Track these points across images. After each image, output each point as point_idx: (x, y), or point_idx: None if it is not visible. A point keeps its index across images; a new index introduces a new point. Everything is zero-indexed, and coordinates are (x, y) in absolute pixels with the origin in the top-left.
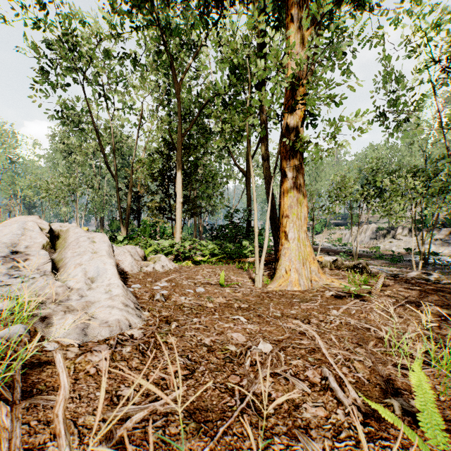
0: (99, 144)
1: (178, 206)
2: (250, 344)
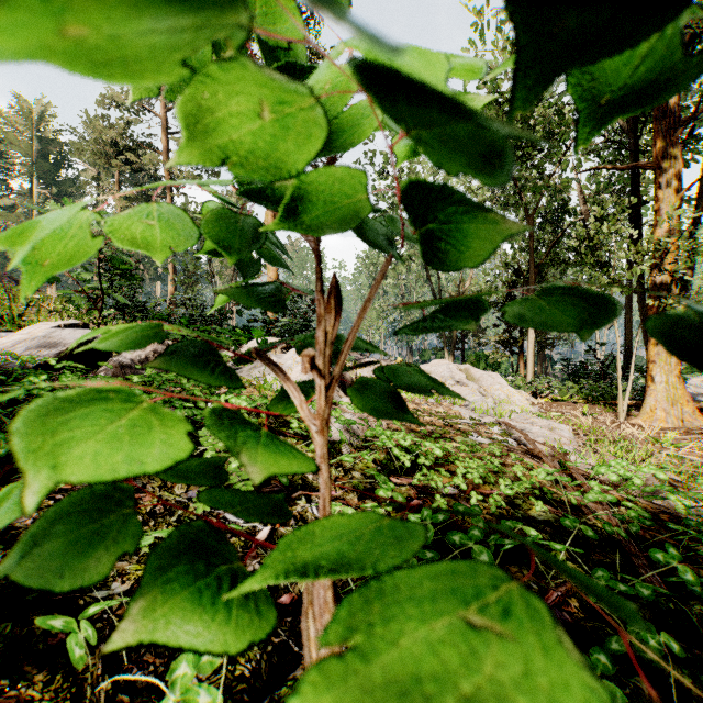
0: (426, 271)
1: (530, 343)
2: (599, 424)
